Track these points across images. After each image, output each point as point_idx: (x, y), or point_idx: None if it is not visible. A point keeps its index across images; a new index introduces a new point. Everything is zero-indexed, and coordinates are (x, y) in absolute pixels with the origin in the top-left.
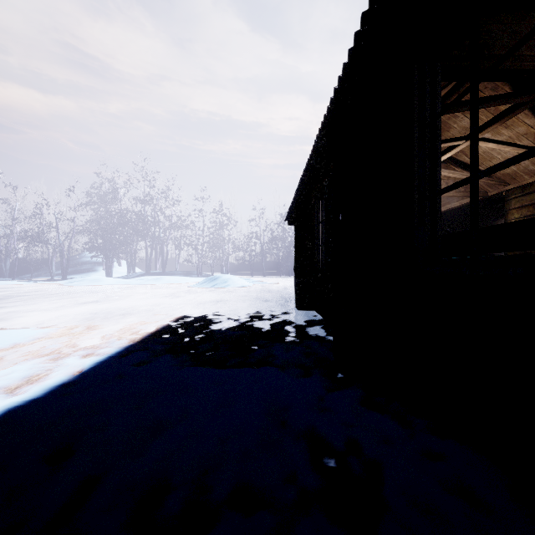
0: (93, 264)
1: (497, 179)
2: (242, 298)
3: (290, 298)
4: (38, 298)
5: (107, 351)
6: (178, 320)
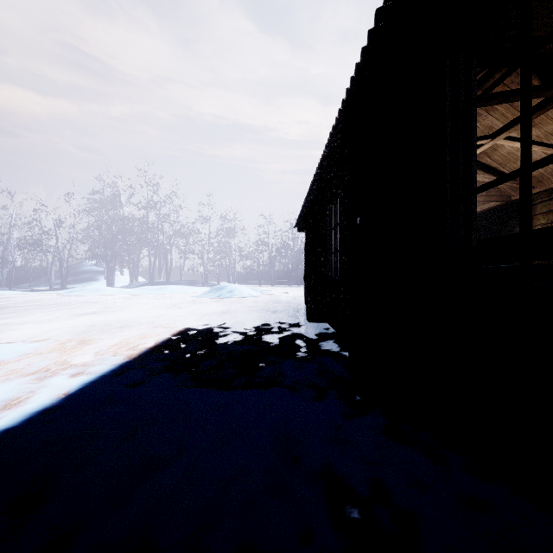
0: (94, 273)
1: None
2: (250, 308)
3: (300, 309)
4: (34, 309)
5: (99, 369)
6: (180, 333)
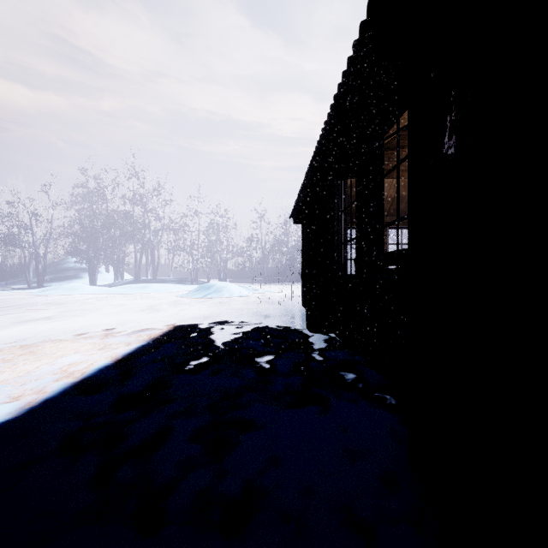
0: (77, 270)
1: None
2: (238, 311)
3: (297, 312)
4: None
5: None
6: (134, 353)
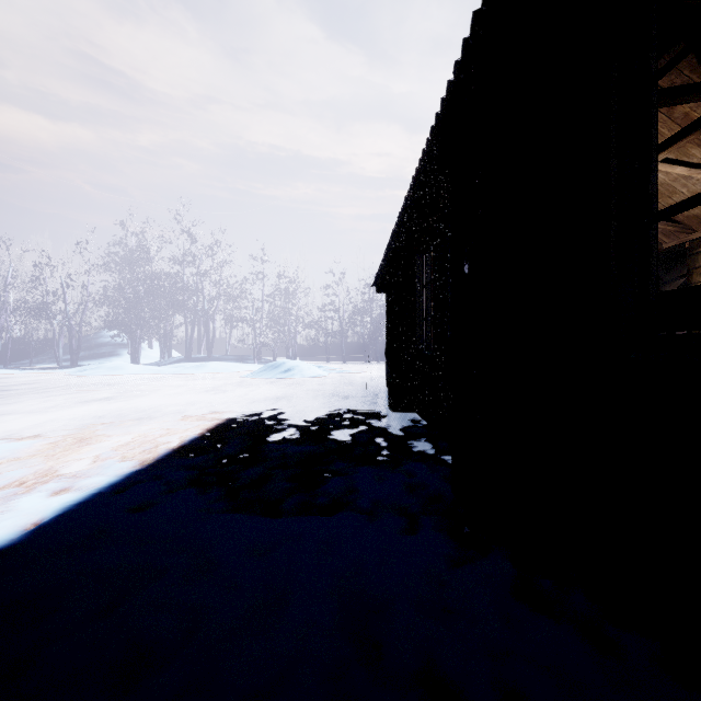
0: (115, 346)
1: (678, 224)
2: (313, 393)
3: (380, 394)
4: (28, 394)
5: (95, 483)
6: (217, 428)
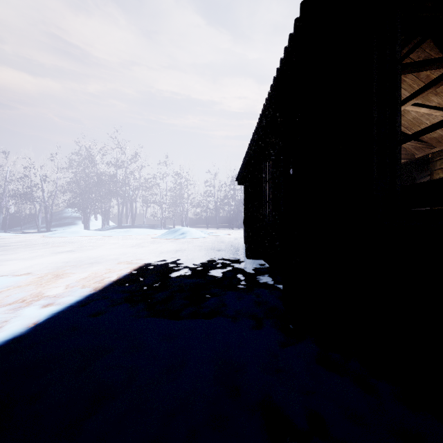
0: (73, 218)
1: (424, 142)
2: (199, 247)
3: (240, 248)
4: (21, 248)
5: (67, 300)
6: (140, 269)
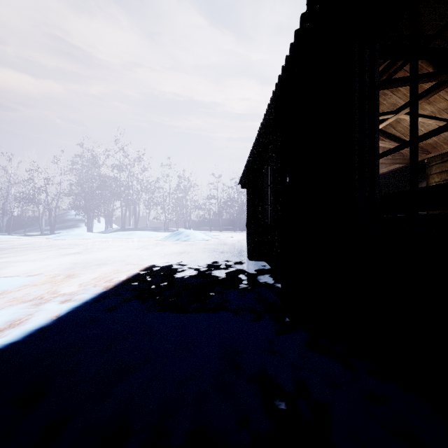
0: (76, 221)
1: (420, 148)
2: (202, 249)
3: (243, 250)
4: (29, 250)
5: (83, 297)
6: (146, 269)
